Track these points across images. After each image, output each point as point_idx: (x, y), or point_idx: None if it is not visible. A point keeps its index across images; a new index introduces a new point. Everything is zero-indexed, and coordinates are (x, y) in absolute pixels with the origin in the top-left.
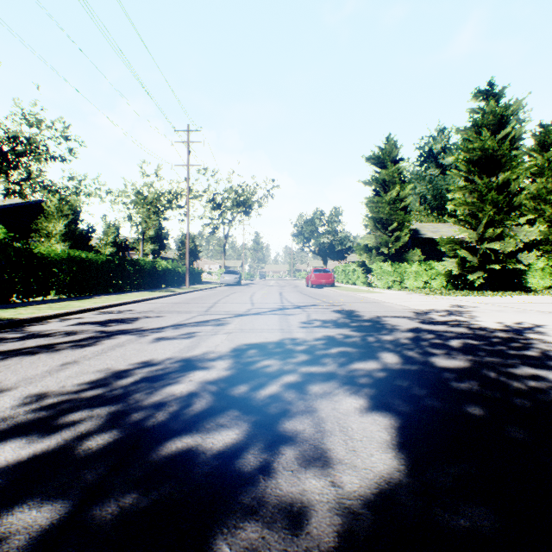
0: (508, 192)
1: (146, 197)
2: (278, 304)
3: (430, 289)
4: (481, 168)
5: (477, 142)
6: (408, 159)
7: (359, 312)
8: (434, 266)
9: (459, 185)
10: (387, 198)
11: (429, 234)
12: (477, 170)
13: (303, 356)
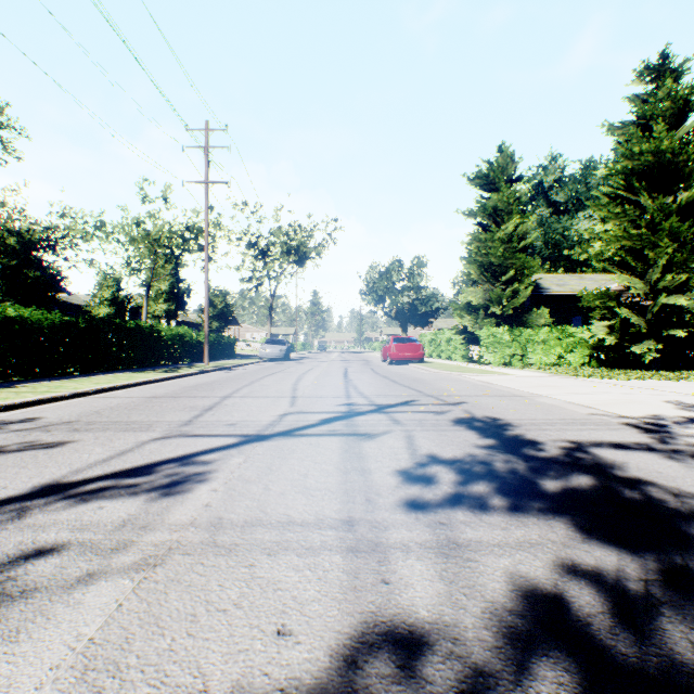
0: (692, 220)
1: (149, 233)
2: (340, 399)
3: (568, 367)
4: (650, 184)
5: (643, 145)
6: (529, 178)
7: (515, 427)
8: (571, 333)
9: (615, 210)
10: (500, 235)
11: (555, 288)
12: (644, 186)
13: None
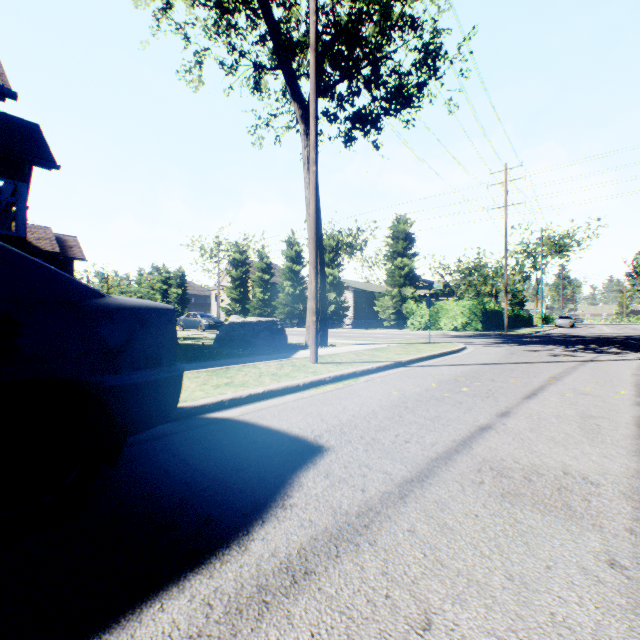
0: None
1: (500, 271)
2: (623, 332)
3: None
4: None
5: None
6: None
7: None
8: None
9: None
10: None
11: None
12: None
13: (637, 335)
